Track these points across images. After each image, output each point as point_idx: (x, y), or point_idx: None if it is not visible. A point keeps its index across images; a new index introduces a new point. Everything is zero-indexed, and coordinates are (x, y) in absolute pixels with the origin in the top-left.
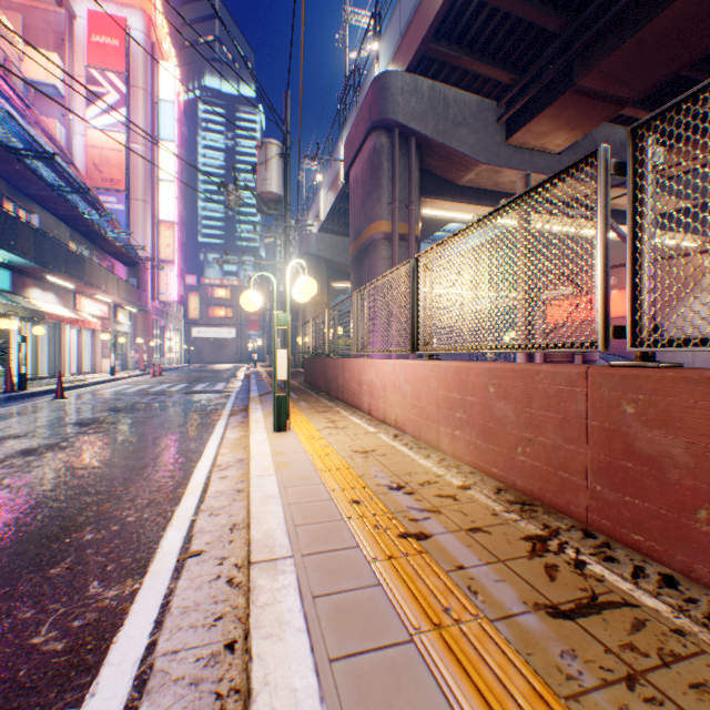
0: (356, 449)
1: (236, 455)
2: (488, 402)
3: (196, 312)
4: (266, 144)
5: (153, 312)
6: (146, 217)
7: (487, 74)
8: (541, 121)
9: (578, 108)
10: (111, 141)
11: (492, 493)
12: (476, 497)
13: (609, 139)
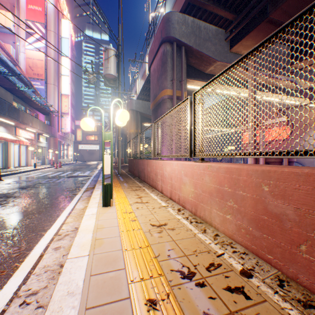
0: (154, 223)
1: (75, 224)
2: (262, 198)
3: (80, 137)
4: (108, 49)
5: (58, 137)
6: (55, 92)
7: (221, 14)
8: (248, 39)
9: (268, 31)
10: (38, 56)
11: (276, 285)
12: (264, 292)
13: (279, 51)
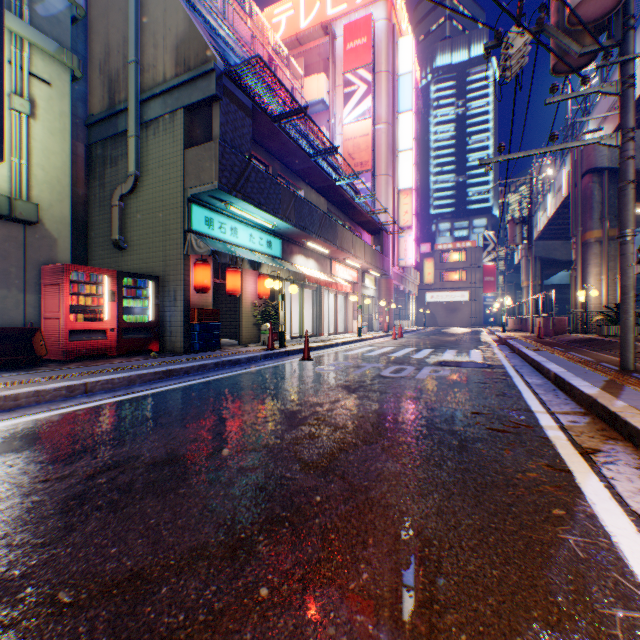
0: None
1: None
2: None
3: (429, 277)
4: None
5: (392, 277)
6: (387, 190)
7: None
8: None
9: None
10: (359, 130)
11: None
12: None
13: None
